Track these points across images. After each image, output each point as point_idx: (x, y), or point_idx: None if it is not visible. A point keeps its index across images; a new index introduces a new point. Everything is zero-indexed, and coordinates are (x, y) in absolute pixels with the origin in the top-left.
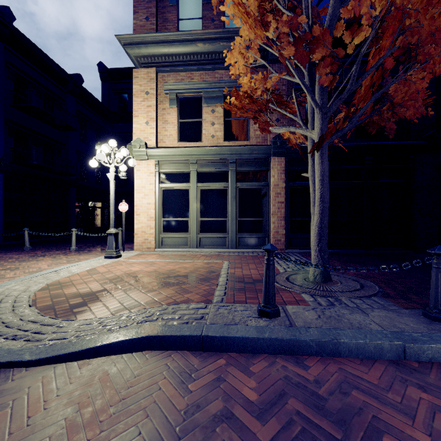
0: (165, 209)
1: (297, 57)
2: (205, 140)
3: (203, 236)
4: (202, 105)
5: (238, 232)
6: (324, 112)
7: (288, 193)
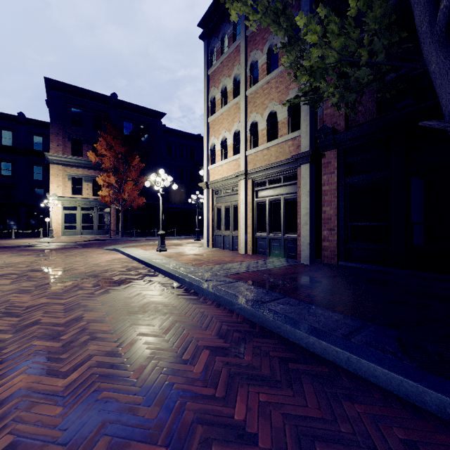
0: (65, 220)
1: (116, 197)
2: (84, 195)
3: (83, 231)
4: (83, 182)
5: (98, 229)
6: (122, 205)
7: (117, 216)
